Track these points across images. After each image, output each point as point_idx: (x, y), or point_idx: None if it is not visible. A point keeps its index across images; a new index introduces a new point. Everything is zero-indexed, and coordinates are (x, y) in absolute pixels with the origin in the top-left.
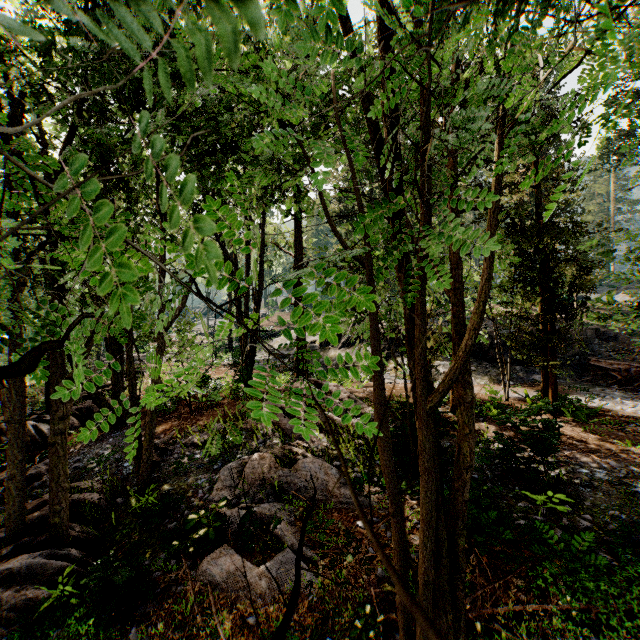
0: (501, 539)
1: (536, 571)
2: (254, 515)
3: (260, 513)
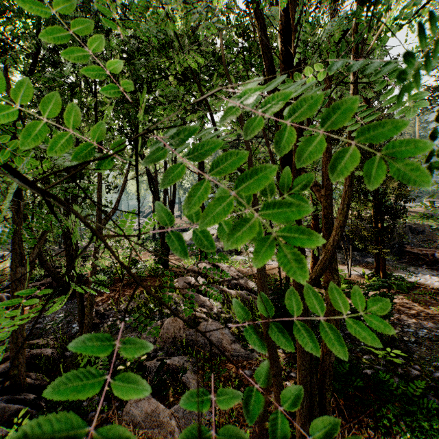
0: (353, 385)
1: (382, 412)
2: (167, 366)
3: (171, 364)
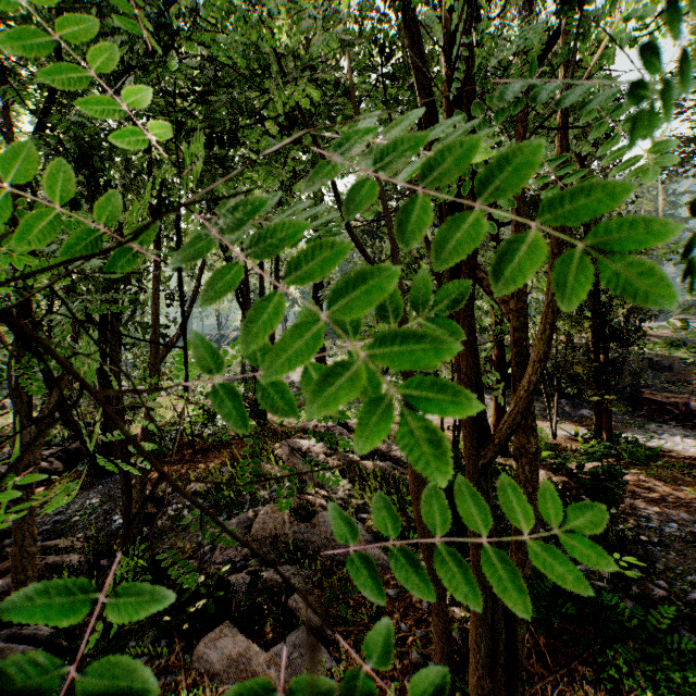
0: (561, 614)
1: (606, 656)
2: (263, 582)
3: (271, 579)
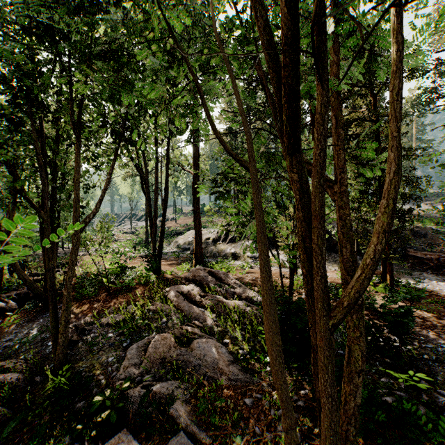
0: (374, 419)
1: None
2: (154, 394)
3: (159, 392)
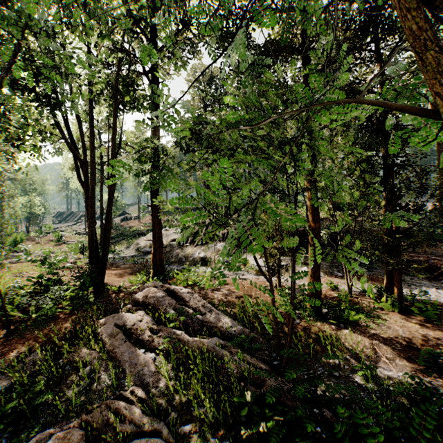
0: None
1: None
2: None
3: None
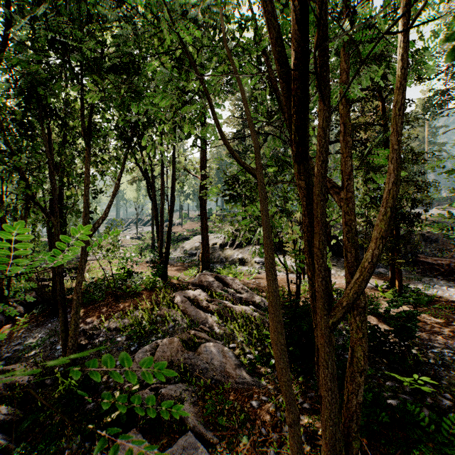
0: (378, 421)
1: (413, 454)
2: (162, 396)
3: (167, 394)
